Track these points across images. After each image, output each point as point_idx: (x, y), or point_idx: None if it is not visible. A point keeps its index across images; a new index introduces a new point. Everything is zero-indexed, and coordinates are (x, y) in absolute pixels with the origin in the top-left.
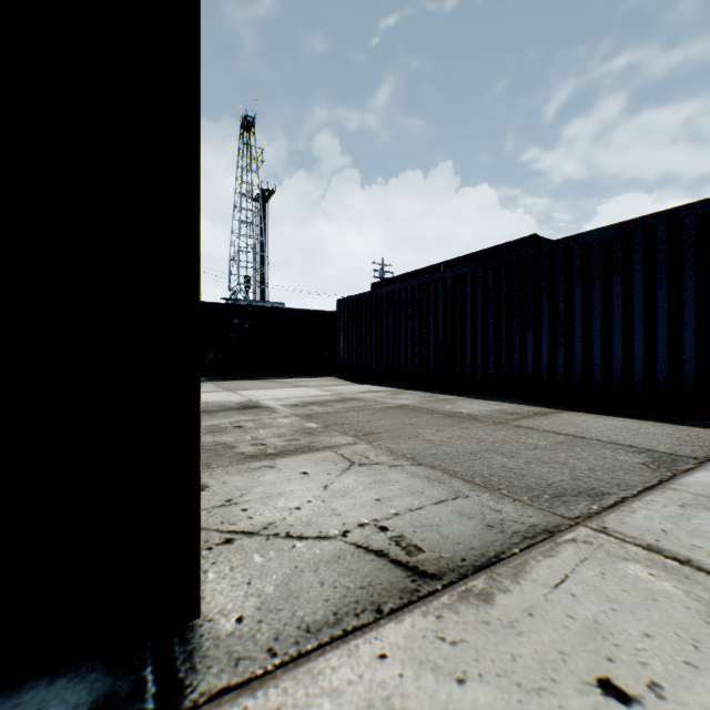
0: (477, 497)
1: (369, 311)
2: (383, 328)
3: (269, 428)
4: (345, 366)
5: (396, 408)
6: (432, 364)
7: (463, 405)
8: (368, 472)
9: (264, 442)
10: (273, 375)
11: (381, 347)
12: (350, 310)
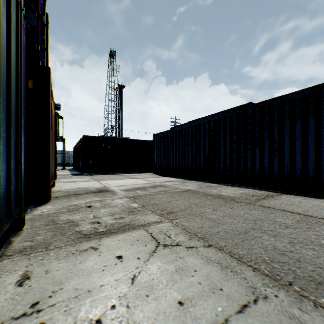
0: (276, 298)
1: (169, 139)
2: (176, 148)
3: (107, 207)
4: (157, 167)
5: (185, 192)
6: (202, 166)
7: (222, 190)
8: (170, 255)
9: (100, 220)
10: (122, 172)
11: (175, 158)
12: (159, 139)
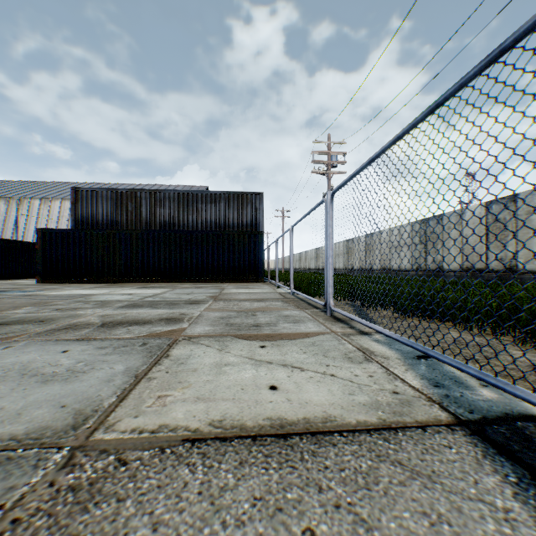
0: None
1: None
2: None
3: None
4: None
5: None
6: None
7: None
8: None
9: None
10: None
11: None
12: None
